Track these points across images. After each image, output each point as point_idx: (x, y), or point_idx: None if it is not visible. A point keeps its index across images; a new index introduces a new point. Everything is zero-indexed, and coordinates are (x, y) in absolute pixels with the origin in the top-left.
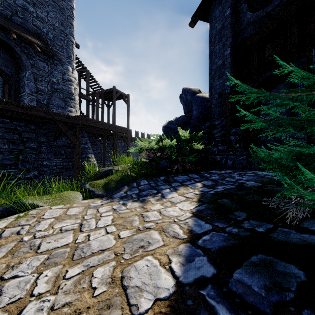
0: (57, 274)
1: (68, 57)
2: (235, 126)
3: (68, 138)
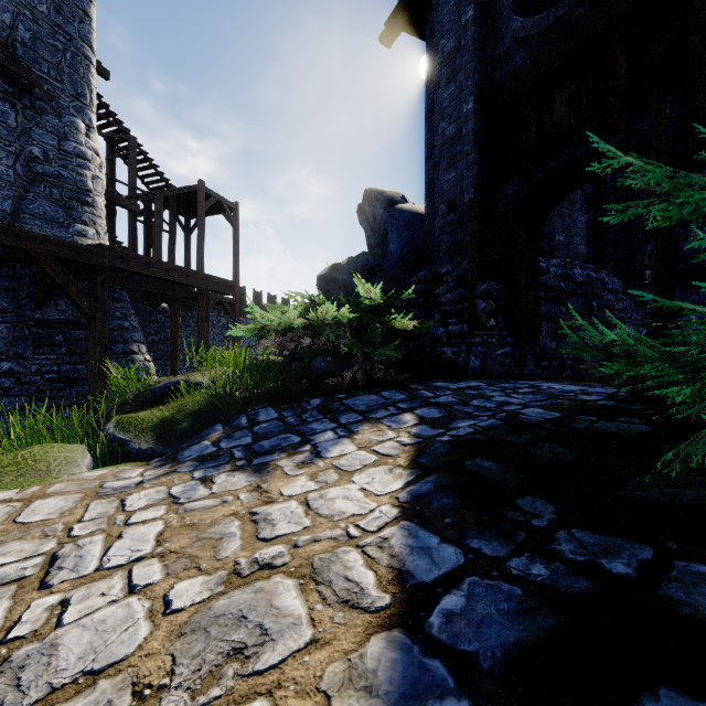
0: None
1: (76, 97)
2: (487, 278)
3: (73, 300)
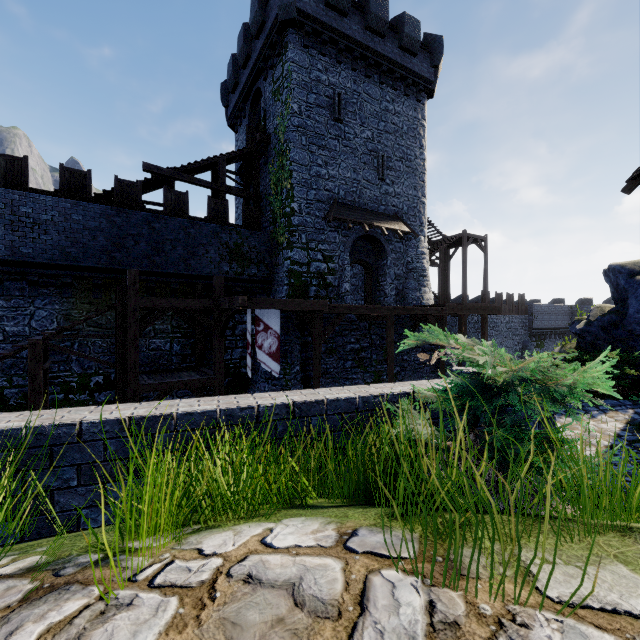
0: None
1: (420, 225)
2: None
3: None
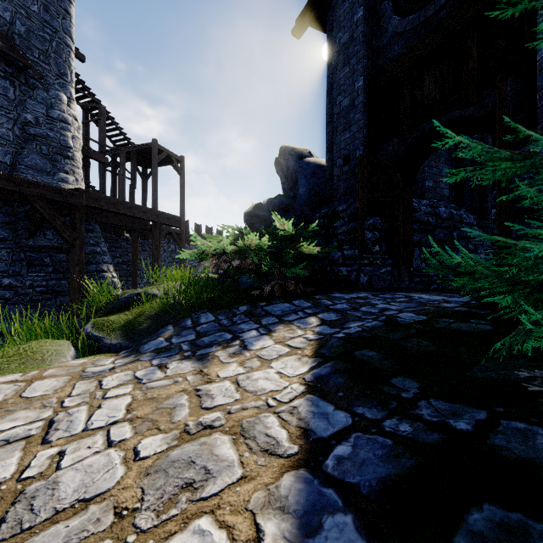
0: None
1: (60, 76)
2: (373, 215)
3: (58, 231)
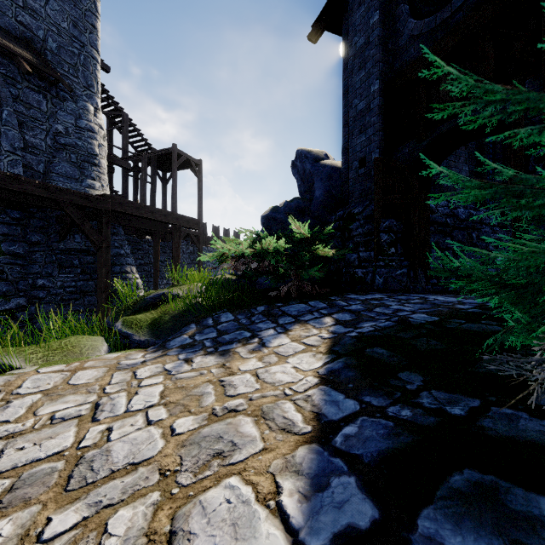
0: (25, 529)
1: (87, 87)
2: (389, 217)
3: (86, 235)
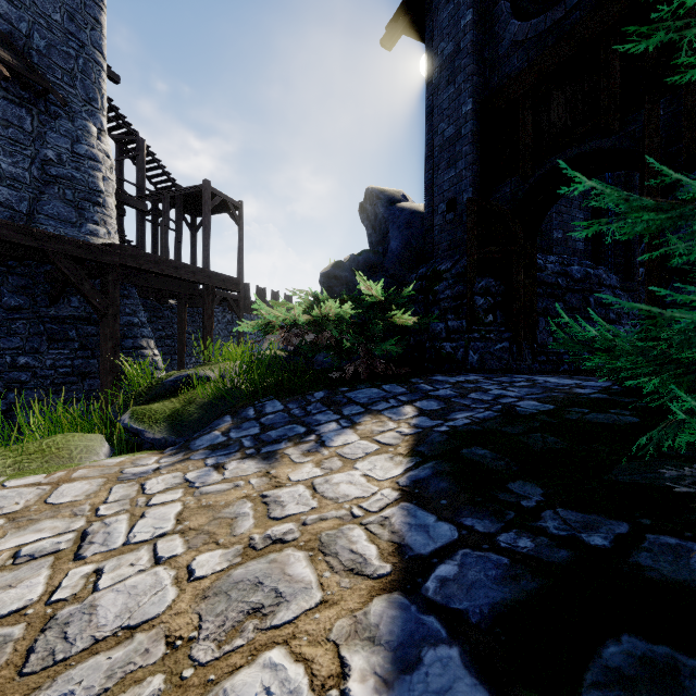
0: None
1: (88, 101)
2: (485, 275)
3: (86, 298)
